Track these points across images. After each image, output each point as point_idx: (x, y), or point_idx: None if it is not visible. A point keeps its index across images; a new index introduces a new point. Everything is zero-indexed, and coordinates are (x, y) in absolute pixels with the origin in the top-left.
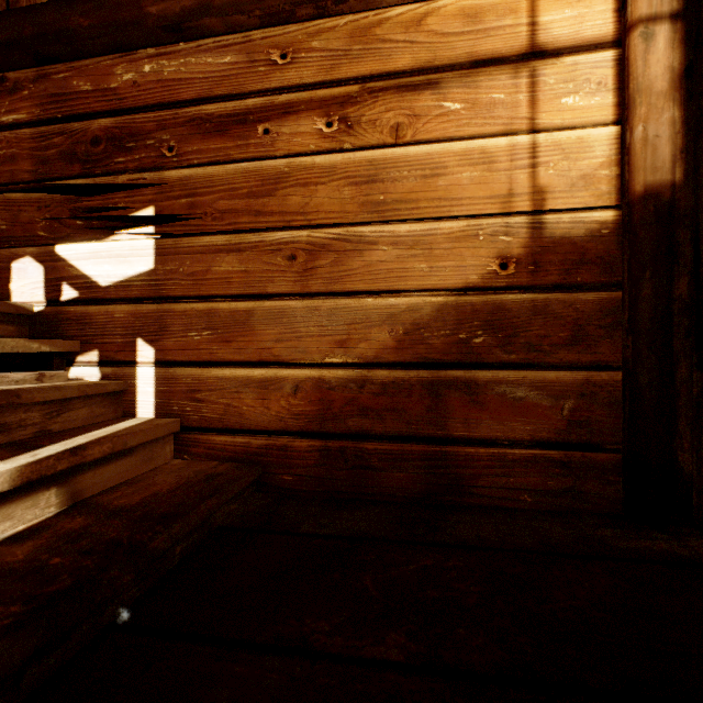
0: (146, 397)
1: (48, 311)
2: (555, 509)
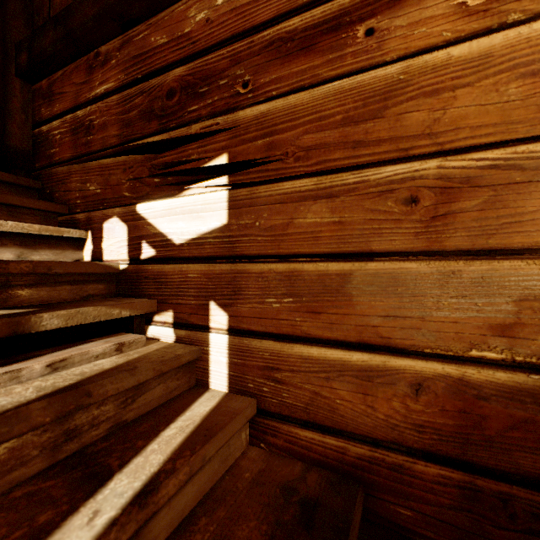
0: (219, 367)
1: (131, 269)
2: None
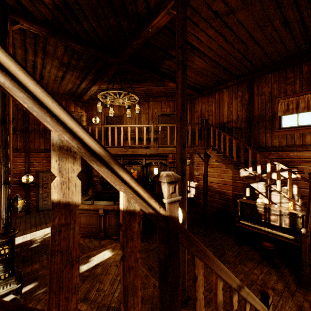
0: (295, 191)
1: None
2: None
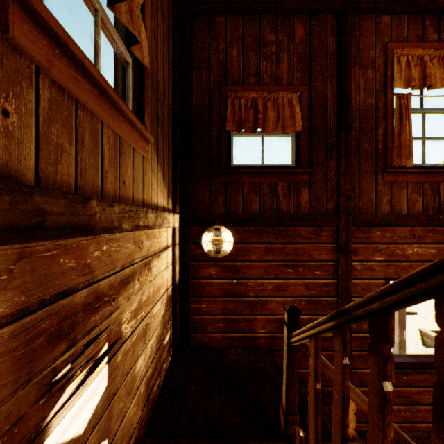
0: None
1: None
2: (169, 365)
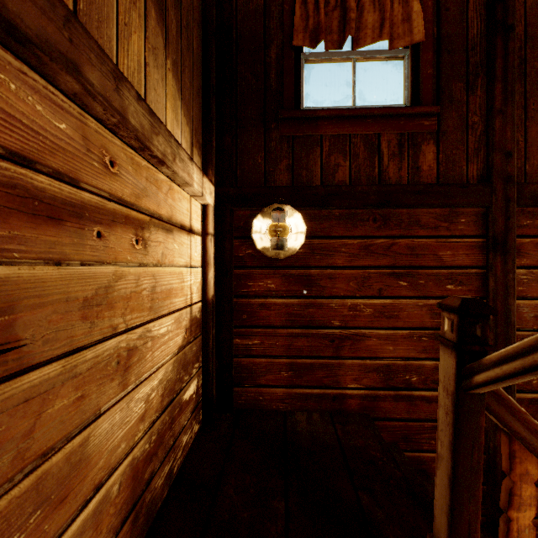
0: None
1: None
2: (194, 439)
